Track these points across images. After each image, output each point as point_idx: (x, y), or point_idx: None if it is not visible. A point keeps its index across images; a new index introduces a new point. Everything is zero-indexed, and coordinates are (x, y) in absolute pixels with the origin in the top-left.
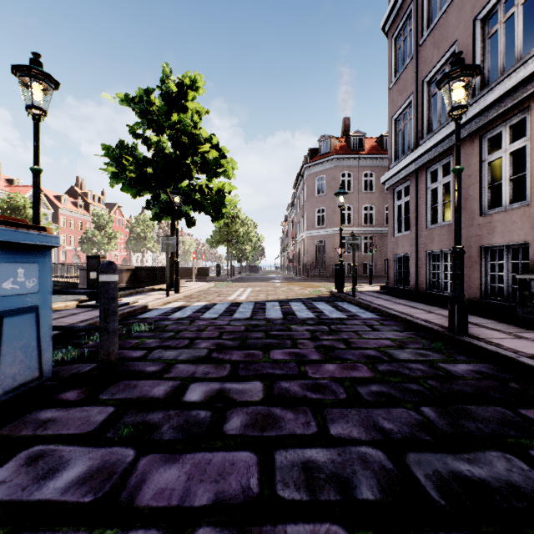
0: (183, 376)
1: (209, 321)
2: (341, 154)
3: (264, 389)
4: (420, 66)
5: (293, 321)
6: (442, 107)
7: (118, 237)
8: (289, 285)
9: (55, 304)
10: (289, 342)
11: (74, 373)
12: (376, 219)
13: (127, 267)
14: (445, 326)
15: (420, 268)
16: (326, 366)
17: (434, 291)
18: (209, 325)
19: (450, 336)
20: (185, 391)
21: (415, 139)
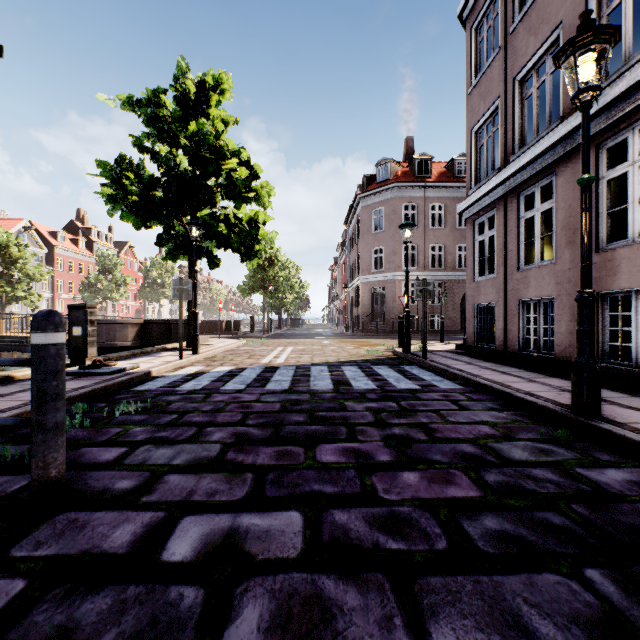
0: (172, 500)
1: (232, 395)
2: (404, 182)
3: (306, 528)
4: (509, 60)
5: (348, 395)
6: (531, 120)
7: (128, 283)
8: (340, 343)
9: (20, 371)
10: (343, 430)
11: None
12: (446, 262)
13: (133, 320)
14: (561, 403)
15: (509, 321)
16: (404, 476)
17: (529, 351)
18: (231, 402)
19: (576, 420)
20: (168, 536)
21: (503, 155)
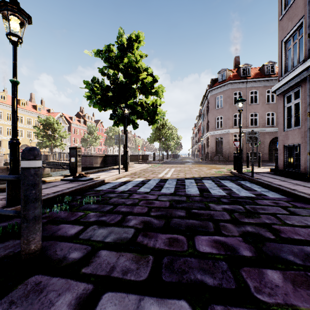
0: (99, 274)
1: (142, 195)
2: (234, 80)
3: None
4: None
5: (209, 198)
6: None
7: (100, 138)
8: (199, 167)
9: (48, 178)
10: (211, 225)
11: (6, 254)
12: (259, 122)
13: (100, 155)
14: None
15: None
16: (269, 275)
17: None
18: (142, 199)
19: None
20: None
21: (307, 51)
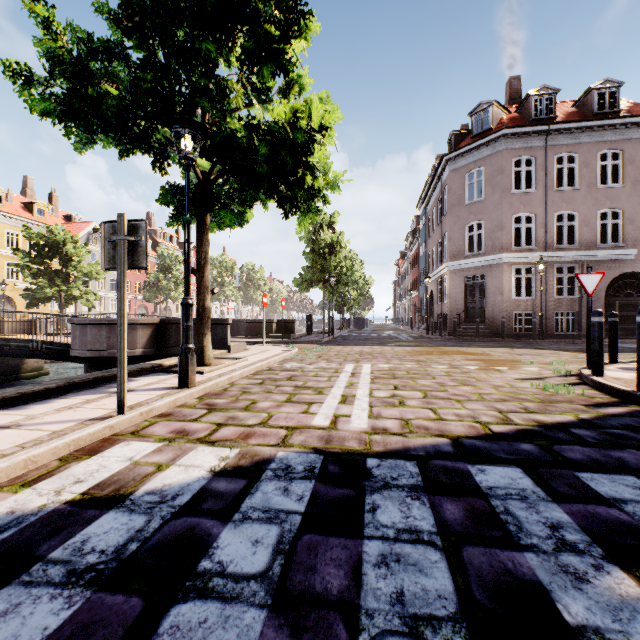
0: None
1: None
2: (515, 127)
3: None
4: None
5: None
6: None
7: None
8: (441, 356)
9: None
10: None
11: None
12: (581, 236)
13: (144, 319)
14: None
15: None
16: None
17: None
18: None
19: None
20: None
21: None
